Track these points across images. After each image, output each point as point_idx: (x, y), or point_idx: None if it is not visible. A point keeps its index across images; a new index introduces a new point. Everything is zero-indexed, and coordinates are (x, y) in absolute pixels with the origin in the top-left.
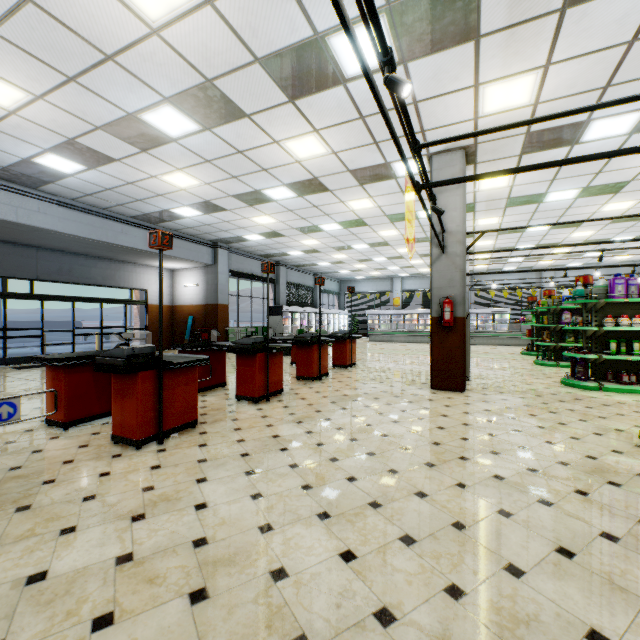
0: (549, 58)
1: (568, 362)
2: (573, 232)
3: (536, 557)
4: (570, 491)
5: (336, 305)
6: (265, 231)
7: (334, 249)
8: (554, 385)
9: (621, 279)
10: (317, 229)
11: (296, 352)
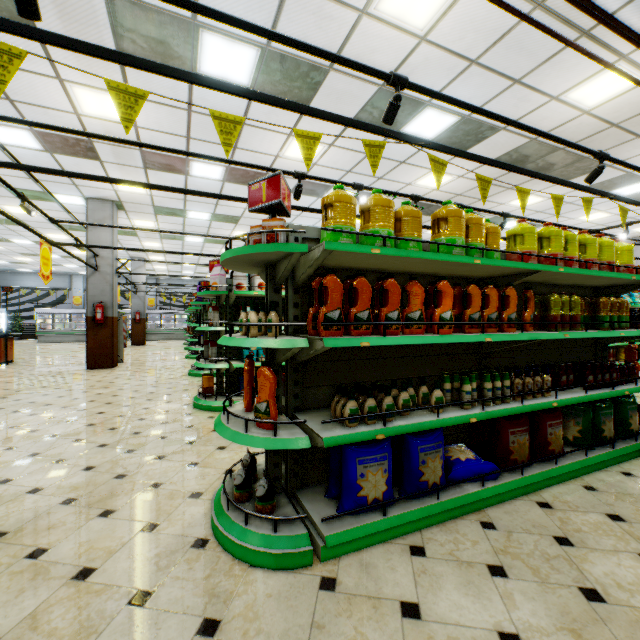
0: (148, 181)
1: None
2: None
3: (96, 406)
4: (132, 391)
5: None
6: None
7: None
8: (180, 359)
9: None
10: None
11: None
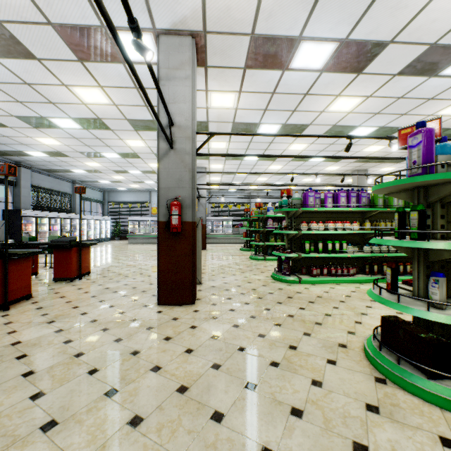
0: None
1: (271, 256)
2: (271, 165)
3: None
4: None
5: (100, 212)
6: None
7: (83, 155)
8: (268, 281)
9: (312, 192)
10: (49, 123)
11: None
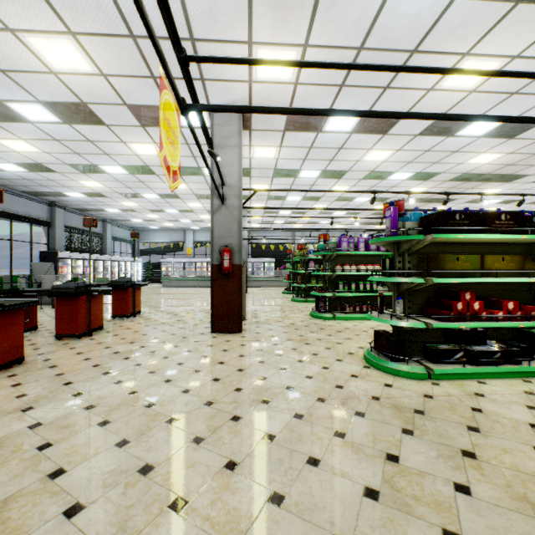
0: (307, 39)
1: (313, 298)
2: (314, 204)
3: None
4: (331, 435)
5: (130, 253)
6: (25, 161)
7: (122, 195)
8: (306, 318)
9: (345, 238)
10: (98, 170)
11: (56, 306)
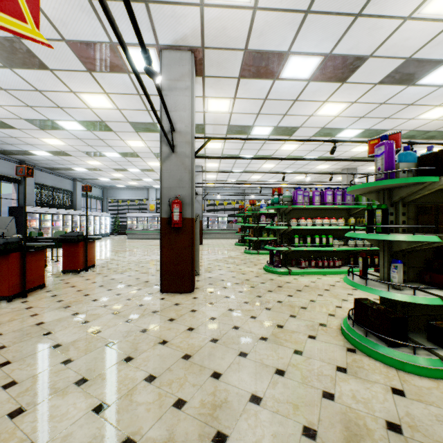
0: None
1: (264, 250)
2: (264, 164)
3: None
4: None
5: (99, 208)
6: None
7: (86, 154)
8: (260, 272)
9: (301, 191)
10: (55, 126)
11: None
